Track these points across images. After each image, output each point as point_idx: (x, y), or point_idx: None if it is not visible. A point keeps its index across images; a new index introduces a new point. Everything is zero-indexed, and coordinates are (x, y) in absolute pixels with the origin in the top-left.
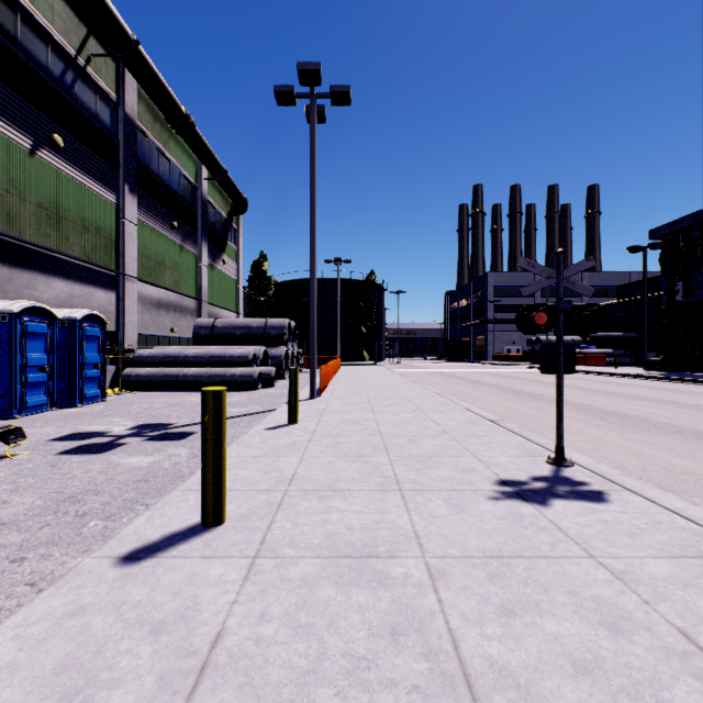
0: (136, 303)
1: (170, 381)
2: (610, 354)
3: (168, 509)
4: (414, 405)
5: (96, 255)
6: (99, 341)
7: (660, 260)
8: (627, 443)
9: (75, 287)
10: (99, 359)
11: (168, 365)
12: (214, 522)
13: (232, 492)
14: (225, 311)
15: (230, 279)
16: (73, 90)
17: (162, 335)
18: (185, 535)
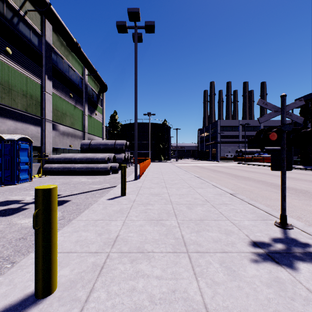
0: (51, 133)
1: (67, 170)
2: None
3: (18, 273)
4: (187, 184)
5: (30, 109)
6: (28, 151)
7: (300, 113)
8: (307, 207)
9: (18, 124)
10: (28, 160)
11: (66, 162)
12: (43, 294)
13: (71, 254)
14: (97, 137)
15: (99, 122)
16: (17, 27)
17: (65, 148)
18: (14, 310)
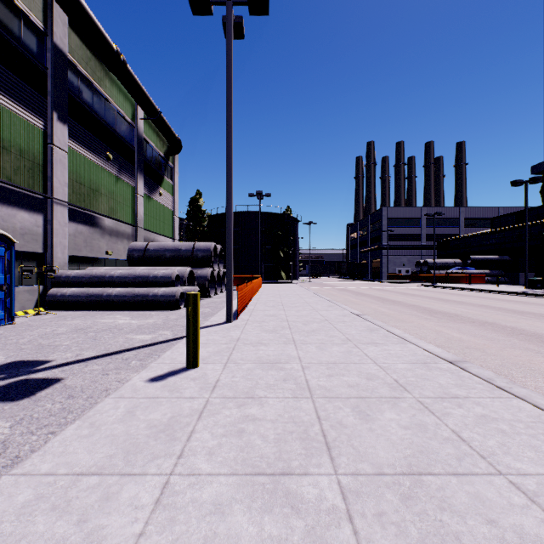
0: (66, 226)
1: (94, 301)
2: (487, 274)
3: None
4: (340, 332)
5: (18, 177)
6: (4, 261)
7: (541, 192)
8: None
9: None
10: (4, 280)
11: (94, 285)
12: None
13: None
14: (162, 237)
15: (166, 209)
16: None
17: (96, 257)
18: None
